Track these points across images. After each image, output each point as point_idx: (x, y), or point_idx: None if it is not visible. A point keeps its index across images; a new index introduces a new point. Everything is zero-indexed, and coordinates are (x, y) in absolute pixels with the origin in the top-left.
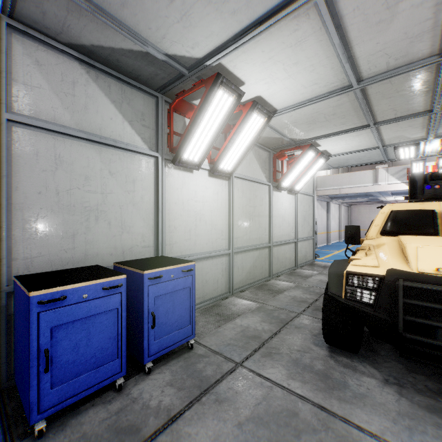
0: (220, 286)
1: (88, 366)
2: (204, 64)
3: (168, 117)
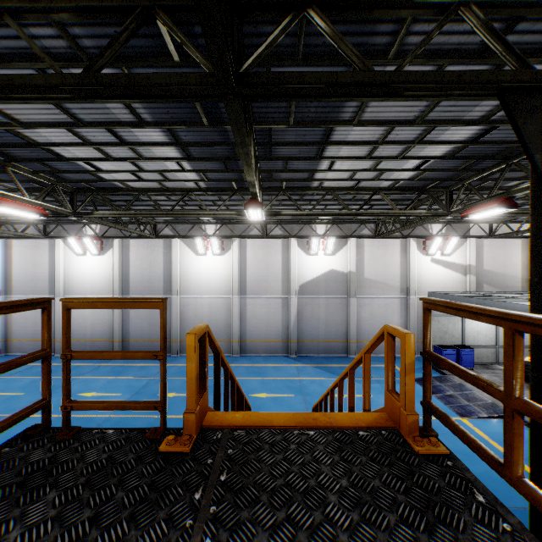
0: (490, 359)
1: None
2: None
3: None
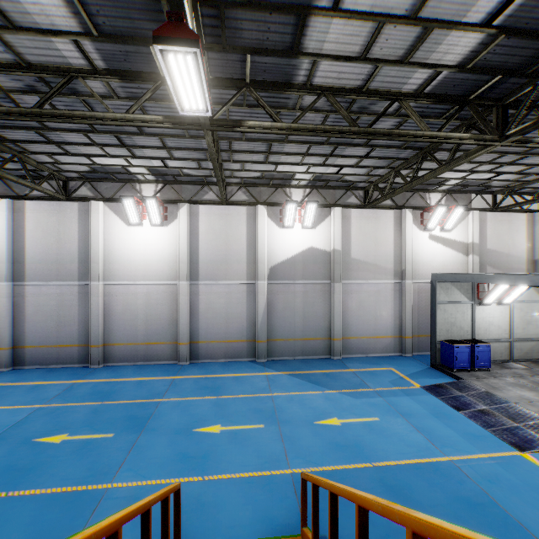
0: (503, 356)
1: (462, 363)
2: None
3: (476, 287)
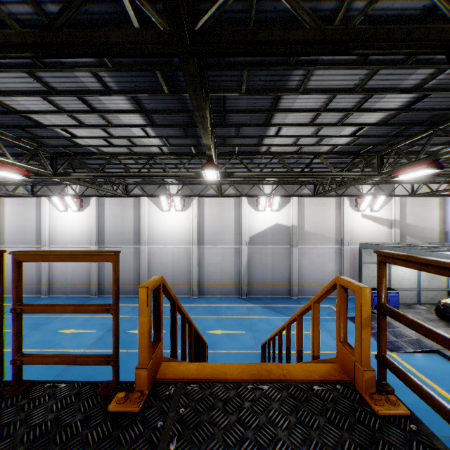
0: (413, 300)
1: None
2: None
3: None
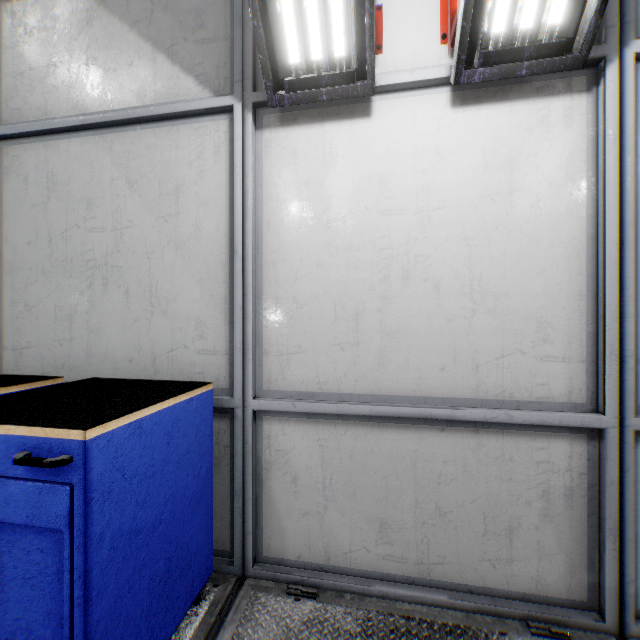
0: (530, 561)
1: None
2: None
3: None
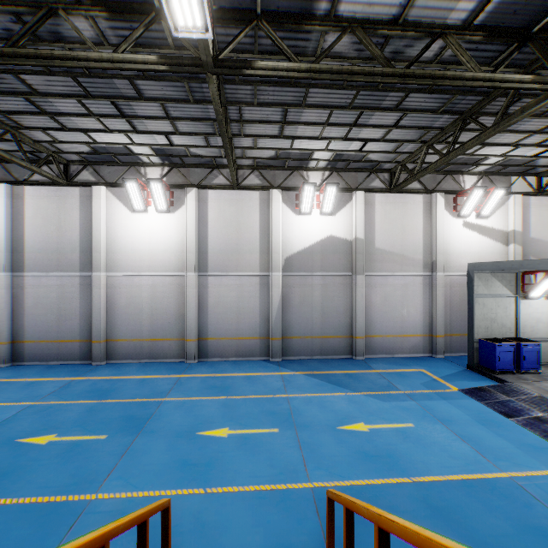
0: None
1: (506, 364)
2: (544, 270)
3: (520, 278)
